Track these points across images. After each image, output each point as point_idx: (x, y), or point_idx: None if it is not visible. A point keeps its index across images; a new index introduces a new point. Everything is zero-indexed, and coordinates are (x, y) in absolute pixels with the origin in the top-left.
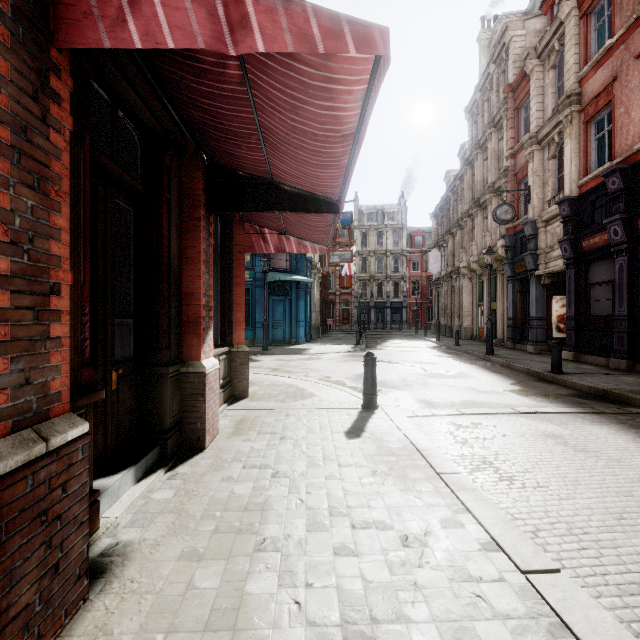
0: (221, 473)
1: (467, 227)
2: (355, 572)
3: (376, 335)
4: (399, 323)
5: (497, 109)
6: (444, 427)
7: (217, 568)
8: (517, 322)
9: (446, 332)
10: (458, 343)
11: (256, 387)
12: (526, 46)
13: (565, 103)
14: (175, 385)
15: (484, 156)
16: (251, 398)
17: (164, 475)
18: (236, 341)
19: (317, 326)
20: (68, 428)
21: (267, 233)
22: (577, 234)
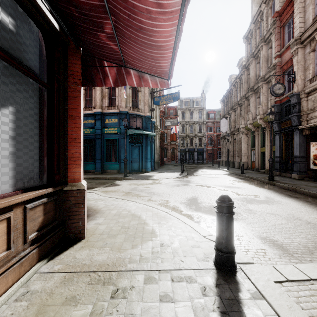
0: None
1: (244, 104)
2: None
3: (190, 166)
4: (202, 160)
5: (266, 31)
6: None
7: None
8: (282, 159)
9: (230, 165)
10: (243, 172)
11: (101, 219)
12: None
13: None
14: None
15: (256, 61)
16: (86, 240)
17: None
18: (70, 178)
19: (158, 161)
20: None
21: (106, 65)
22: None
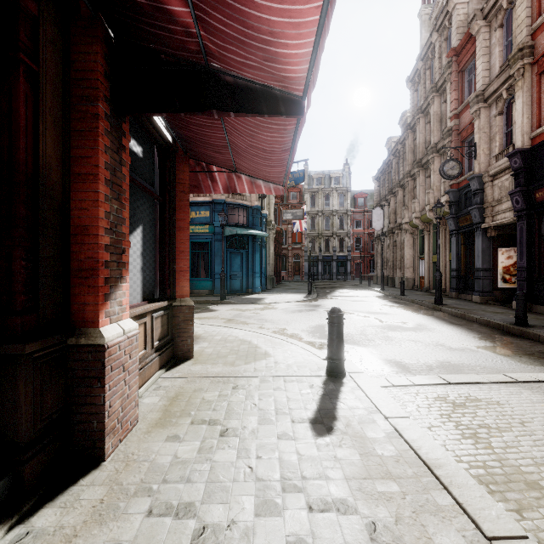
0: (105, 532)
1: (409, 186)
2: None
3: (324, 285)
4: (344, 274)
5: (439, 75)
6: (434, 405)
7: None
8: (461, 273)
9: (388, 282)
10: (403, 293)
11: (205, 343)
12: (469, 13)
13: (517, 56)
14: (52, 367)
15: (426, 120)
16: (196, 359)
17: (2, 538)
18: (179, 294)
19: (272, 277)
20: None
21: (215, 171)
22: (530, 185)
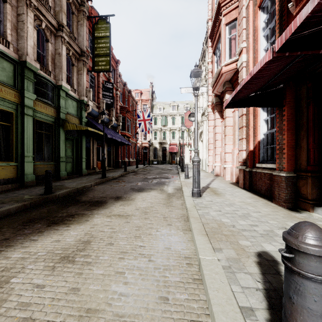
0: None
1: None
2: (231, 208)
3: None
4: None
5: None
6: (152, 296)
7: (264, 210)
8: None
9: None
10: None
11: None
12: None
13: None
14: None
15: None
16: None
17: None
18: None
19: None
20: (282, 173)
21: None
22: None
